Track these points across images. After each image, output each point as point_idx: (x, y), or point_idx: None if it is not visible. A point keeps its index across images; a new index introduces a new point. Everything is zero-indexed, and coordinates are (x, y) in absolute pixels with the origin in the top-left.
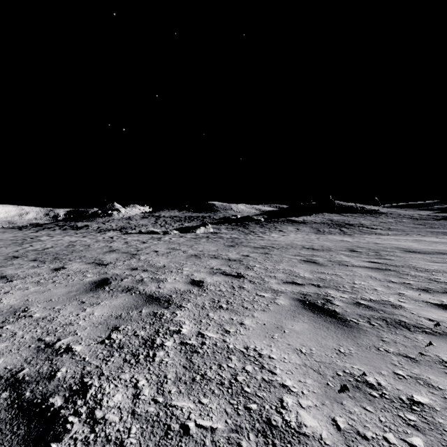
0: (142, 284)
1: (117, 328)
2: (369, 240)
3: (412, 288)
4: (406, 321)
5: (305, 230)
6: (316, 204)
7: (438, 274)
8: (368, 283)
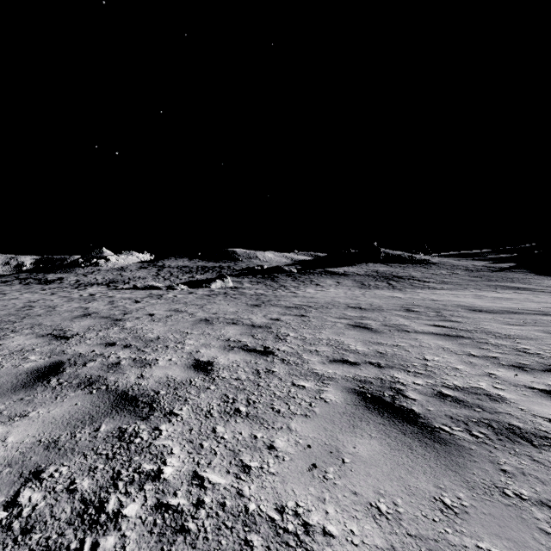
0: (115, 371)
1: (39, 474)
2: (424, 296)
3: (501, 364)
4: (521, 426)
5: (347, 284)
6: (359, 252)
7: (523, 341)
8: (443, 358)
